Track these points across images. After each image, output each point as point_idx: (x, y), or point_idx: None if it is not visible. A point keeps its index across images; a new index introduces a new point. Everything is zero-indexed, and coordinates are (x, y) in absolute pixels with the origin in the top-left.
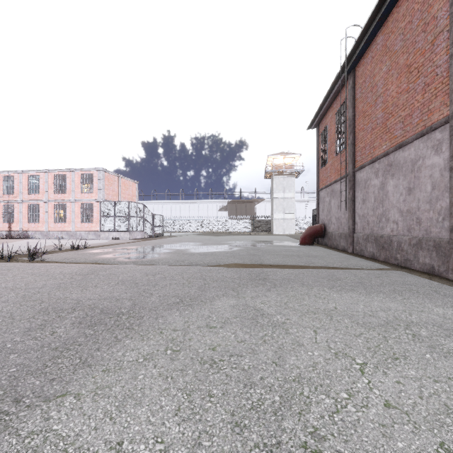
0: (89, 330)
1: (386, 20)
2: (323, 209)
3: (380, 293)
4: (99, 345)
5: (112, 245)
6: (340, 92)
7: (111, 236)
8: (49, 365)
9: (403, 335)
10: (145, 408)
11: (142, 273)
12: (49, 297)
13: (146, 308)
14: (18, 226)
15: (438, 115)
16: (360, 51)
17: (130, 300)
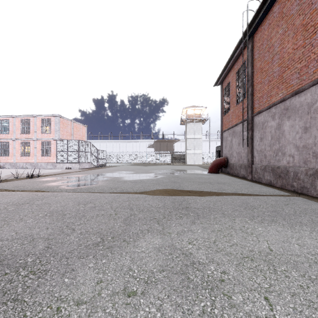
0: None
1: None
2: (225, 146)
3: (302, 225)
4: None
5: (63, 173)
6: (240, 55)
7: (65, 166)
8: None
9: None
10: None
11: (75, 202)
12: None
13: (58, 254)
14: None
15: None
16: (259, 19)
17: (46, 240)
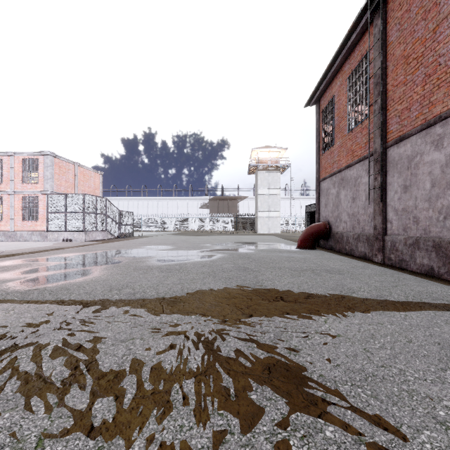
0: None
1: None
2: (326, 204)
3: None
4: None
5: (48, 250)
6: (356, 46)
7: (61, 238)
8: None
9: None
10: None
11: None
12: None
13: None
14: None
15: None
16: None
17: None
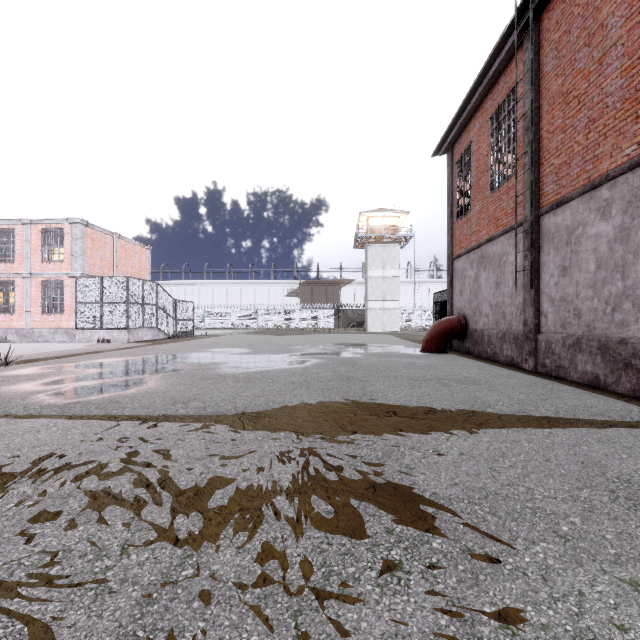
0: None
1: None
2: (461, 291)
3: None
4: None
5: (81, 354)
6: (501, 75)
7: (96, 337)
8: None
9: None
10: None
11: (16, 468)
12: None
13: None
14: None
15: None
16: None
17: None
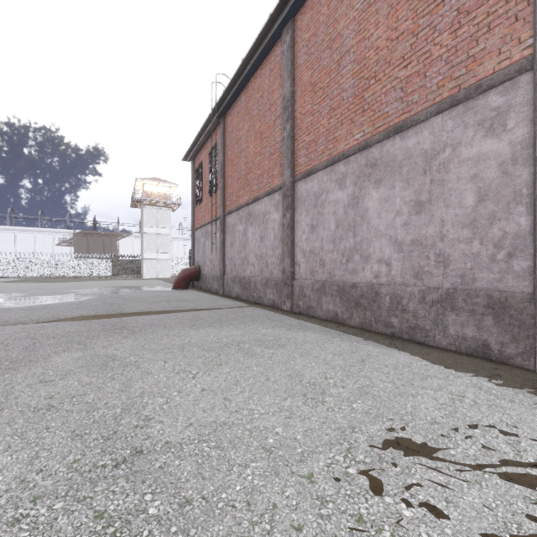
0: None
1: (248, 84)
2: (198, 250)
3: (231, 325)
4: None
5: None
6: (213, 132)
7: None
8: None
9: (232, 350)
10: None
11: None
12: None
13: None
14: None
15: (277, 181)
16: (229, 102)
17: None
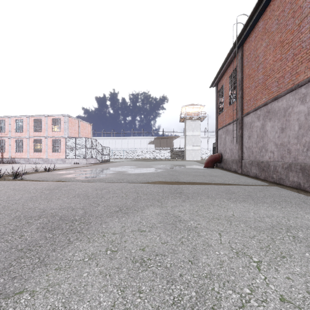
0: (49, 234)
1: (265, 10)
2: (220, 143)
3: (264, 203)
4: (55, 246)
5: (73, 168)
6: (232, 61)
7: (73, 162)
8: (14, 264)
9: (285, 237)
10: (86, 304)
11: (93, 188)
12: (23, 207)
13: (93, 215)
14: (8, 154)
15: (303, 76)
16: (247, 32)
17: (82, 209)
